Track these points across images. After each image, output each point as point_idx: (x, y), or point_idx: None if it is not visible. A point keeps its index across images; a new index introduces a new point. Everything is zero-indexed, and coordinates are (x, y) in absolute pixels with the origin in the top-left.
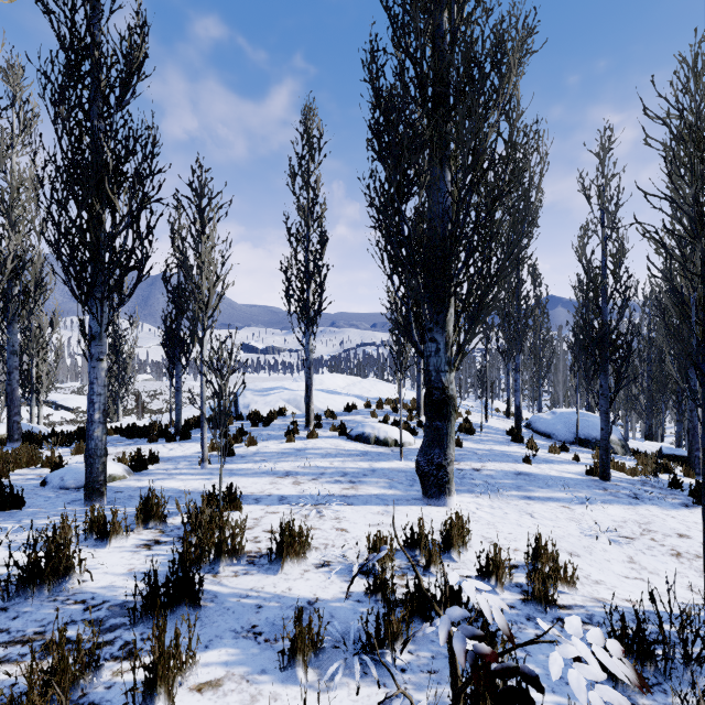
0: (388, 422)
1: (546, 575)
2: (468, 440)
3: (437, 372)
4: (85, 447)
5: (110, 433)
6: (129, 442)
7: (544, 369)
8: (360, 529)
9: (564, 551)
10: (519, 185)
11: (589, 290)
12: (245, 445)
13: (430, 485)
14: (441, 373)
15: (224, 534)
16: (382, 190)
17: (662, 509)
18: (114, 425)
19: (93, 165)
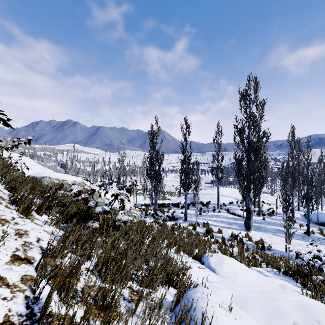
0: (242, 209)
1: (259, 242)
2: (269, 218)
3: (248, 205)
4: (184, 212)
5: (168, 204)
6: (176, 208)
7: (323, 191)
8: (230, 232)
9: (270, 242)
10: (292, 135)
11: (304, 180)
12: (202, 212)
13: (246, 227)
14: (249, 205)
15: (210, 228)
16: (235, 170)
17: (314, 244)
18: (164, 201)
19: (185, 169)
